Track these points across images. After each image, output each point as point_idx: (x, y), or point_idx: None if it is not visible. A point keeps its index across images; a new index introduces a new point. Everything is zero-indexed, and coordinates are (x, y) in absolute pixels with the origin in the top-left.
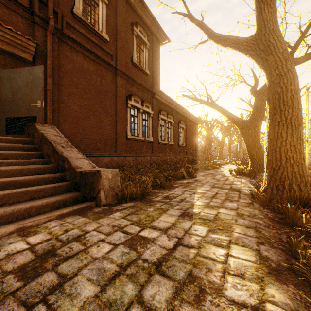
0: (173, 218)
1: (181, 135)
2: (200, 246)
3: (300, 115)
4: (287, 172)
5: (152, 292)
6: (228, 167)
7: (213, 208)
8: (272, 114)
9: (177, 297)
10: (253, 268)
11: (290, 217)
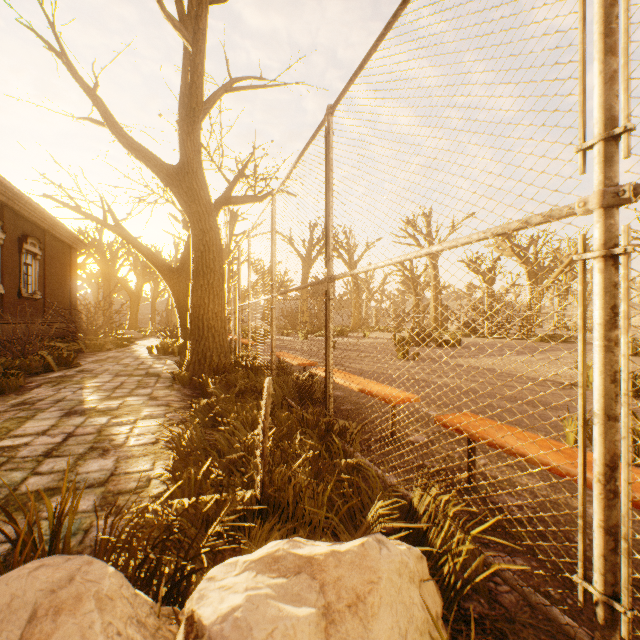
0: (52, 420)
1: (30, 272)
2: (102, 430)
3: (222, 280)
4: (210, 343)
5: (50, 467)
6: (148, 344)
7: (117, 399)
8: (196, 275)
9: (81, 460)
10: (157, 428)
11: (205, 389)
